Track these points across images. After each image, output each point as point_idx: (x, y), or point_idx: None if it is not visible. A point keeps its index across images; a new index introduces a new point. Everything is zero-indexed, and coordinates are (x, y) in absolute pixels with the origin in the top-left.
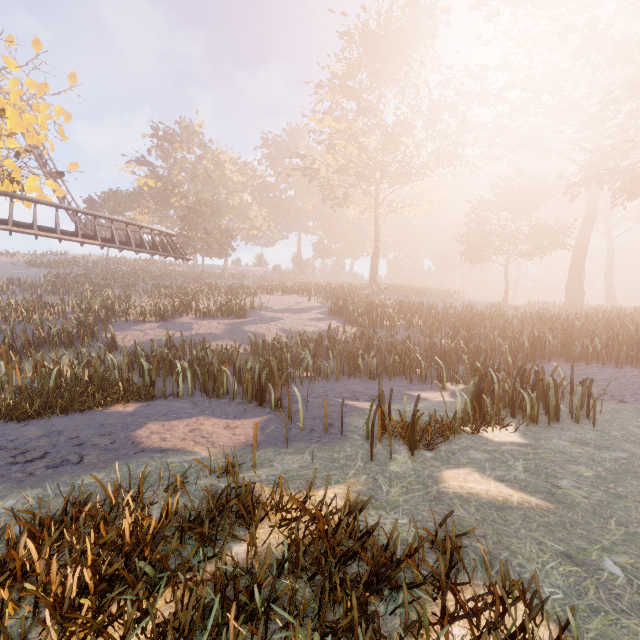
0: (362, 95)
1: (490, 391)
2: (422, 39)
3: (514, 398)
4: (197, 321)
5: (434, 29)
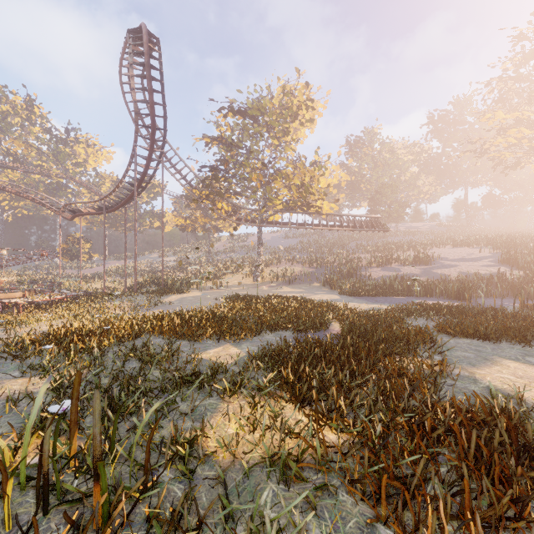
0: None
1: None
2: None
3: None
4: (400, 267)
5: None
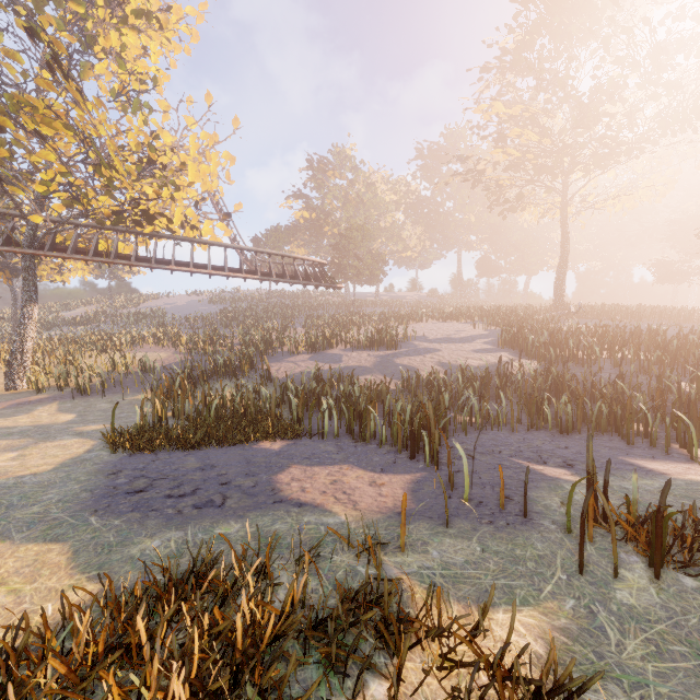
0: (543, 65)
1: None
2: None
3: None
4: (346, 353)
5: None
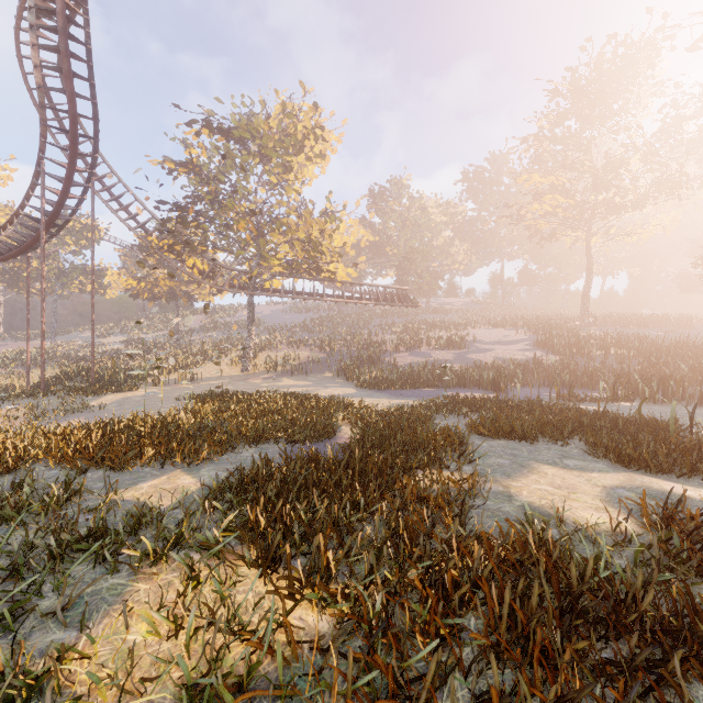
0: (570, 139)
1: (638, 391)
2: (639, 74)
3: (643, 391)
4: (432, 351)
5: (655, 56)
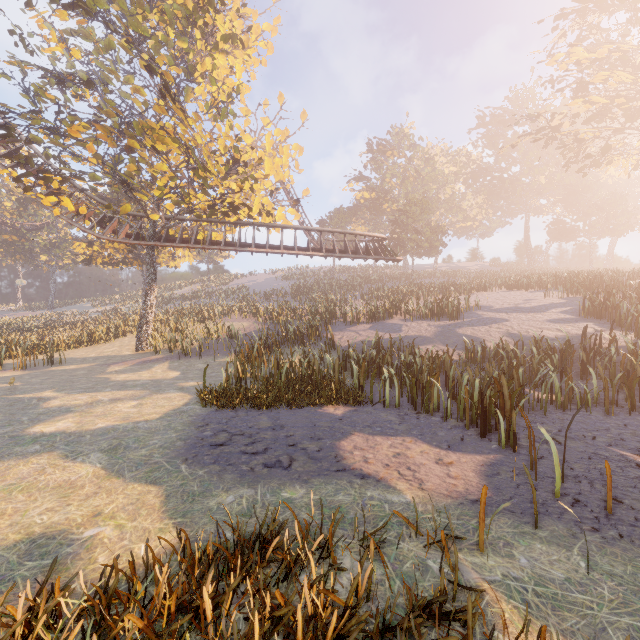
0: None
1: None
2: None
3: None
4: (406, 322)
5: None
